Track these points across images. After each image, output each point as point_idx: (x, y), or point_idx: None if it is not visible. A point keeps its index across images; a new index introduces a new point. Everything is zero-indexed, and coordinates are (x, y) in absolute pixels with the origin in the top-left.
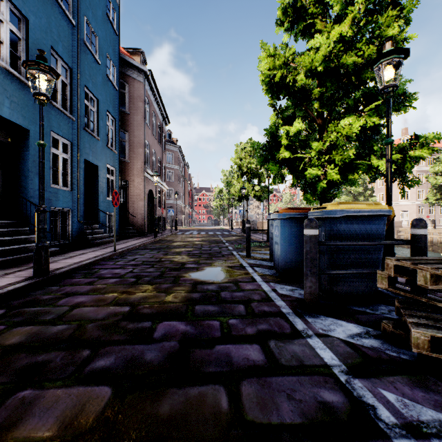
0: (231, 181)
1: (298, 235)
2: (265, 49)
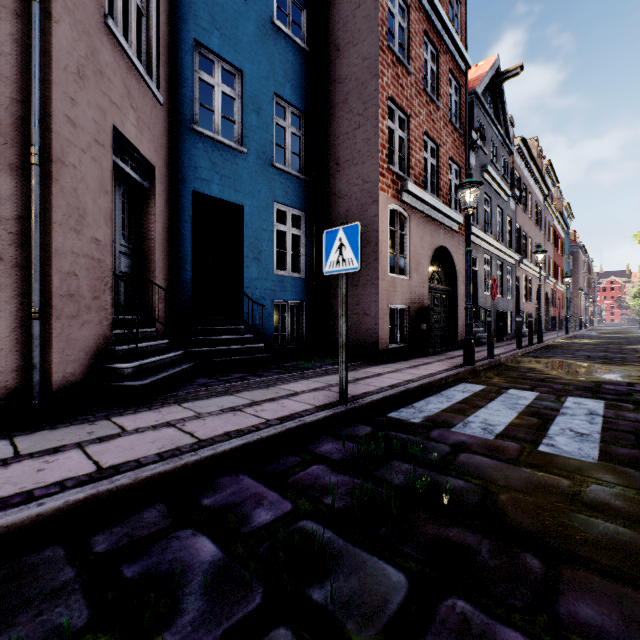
0: None
1: None
2: None
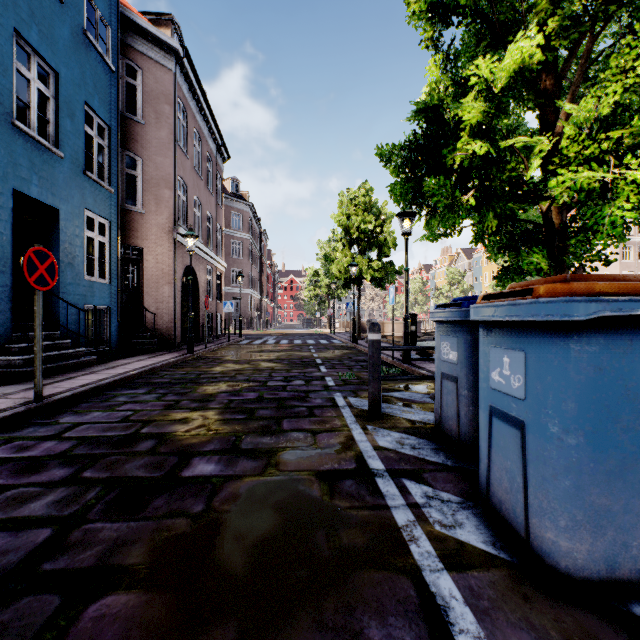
0: (332, 255)
1: (632, 400)
2: None
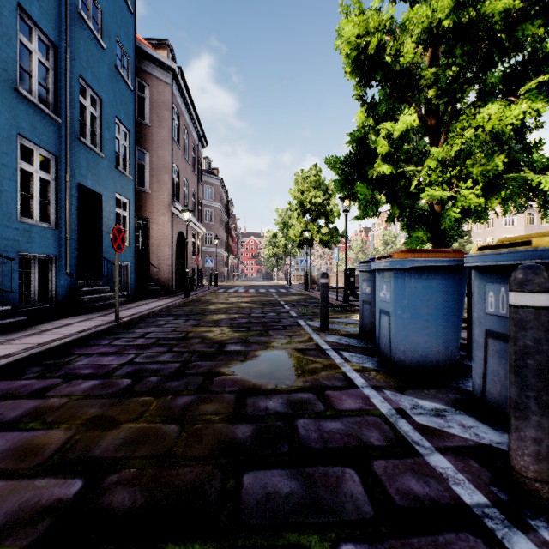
0: (289, 222)
1: (428, 300)
2: (347, 15)
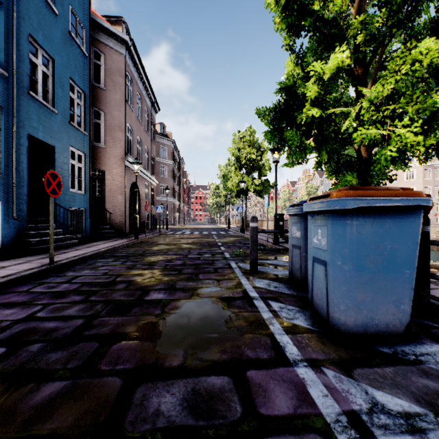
0: (228, 175)
1: (375, 248)
2: None
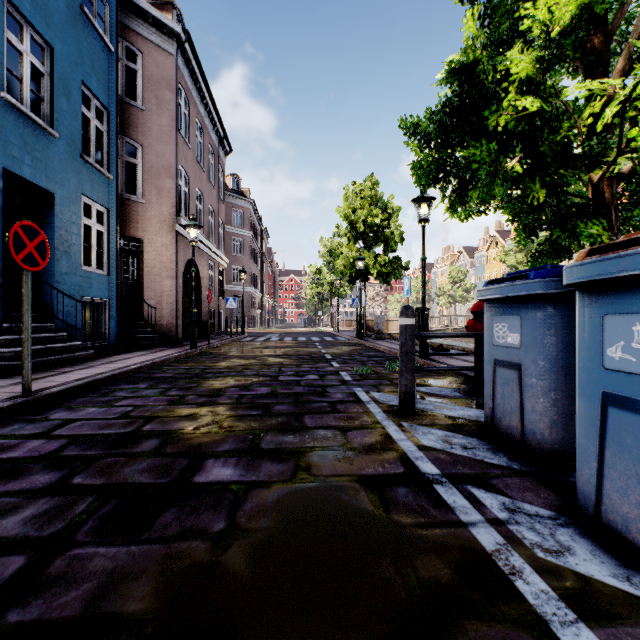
0: (337, 250)
1: None
2: None
